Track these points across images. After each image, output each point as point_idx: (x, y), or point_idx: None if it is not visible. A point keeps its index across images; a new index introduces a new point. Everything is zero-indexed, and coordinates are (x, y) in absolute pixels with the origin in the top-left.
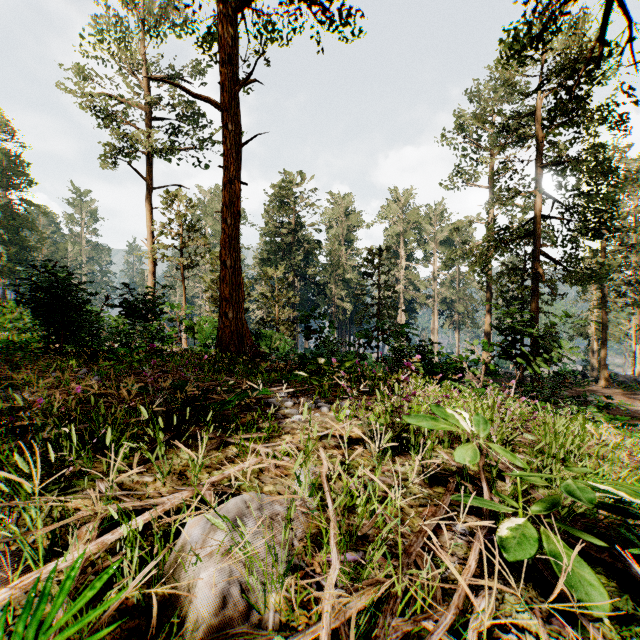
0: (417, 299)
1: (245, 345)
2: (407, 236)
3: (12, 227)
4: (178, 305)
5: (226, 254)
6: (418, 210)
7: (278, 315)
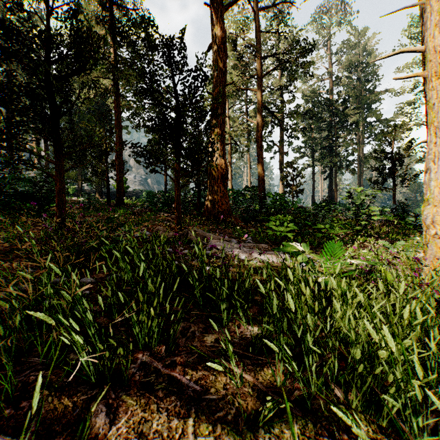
0: None
1: None
2: None
3: None
4: None
5: None
6: None
7: None
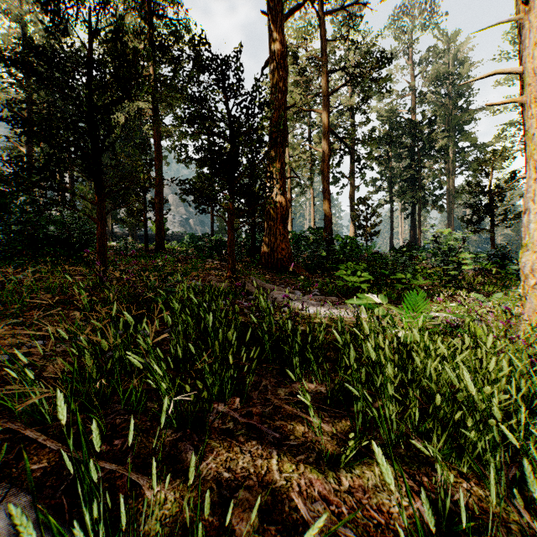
0: None
1: None
2: None
3: None
4: None
5: None
6: None
7: None
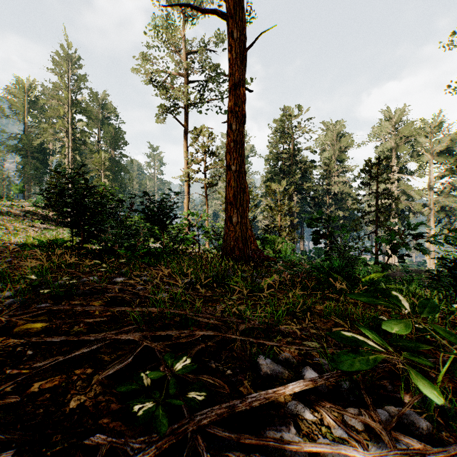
0: (411, 208)
1: (249, 249)
2: (400, 150)
3: (116, 171)
4: (197, 213)
5: (231, 158)
6: (412, 124)
7: (280, 222)
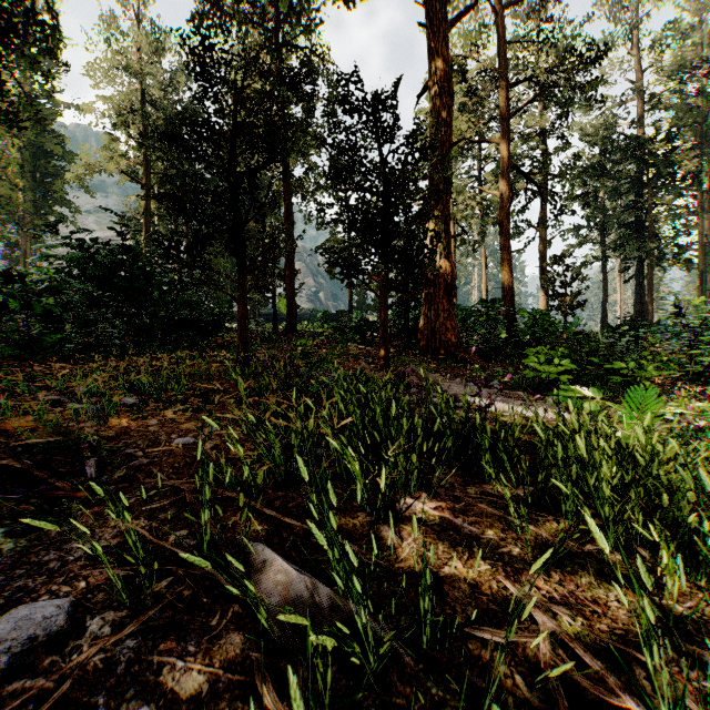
0: None
1: None
2: None
3: None
4: None
5: None
6: None
7: None
